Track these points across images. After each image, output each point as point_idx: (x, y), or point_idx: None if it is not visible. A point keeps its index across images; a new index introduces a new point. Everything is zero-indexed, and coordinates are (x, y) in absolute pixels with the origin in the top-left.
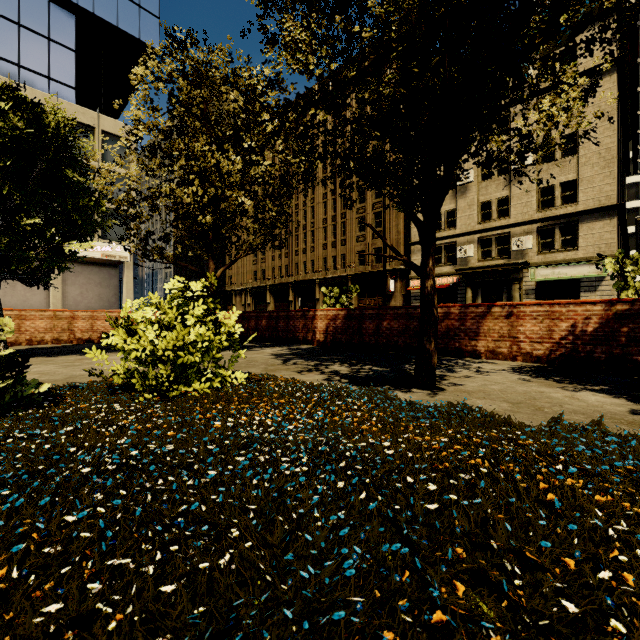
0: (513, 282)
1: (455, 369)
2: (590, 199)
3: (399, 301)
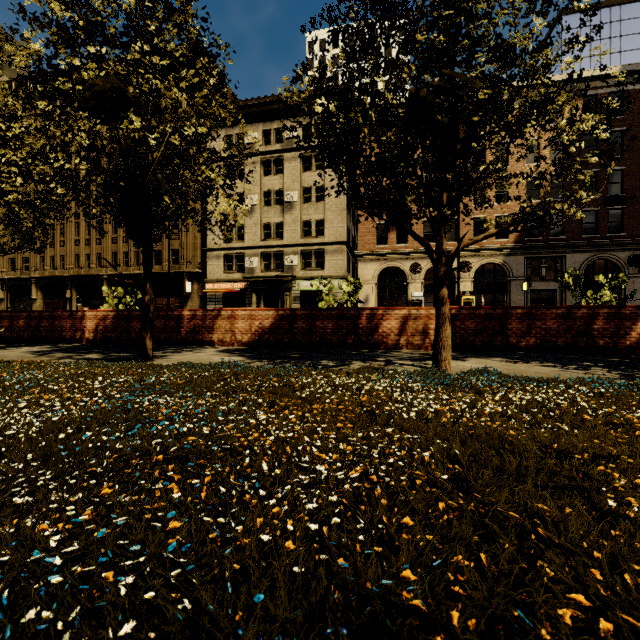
0: (285, 290)
1: (184, 352)
2: (331, 235)
3: (196, 302)
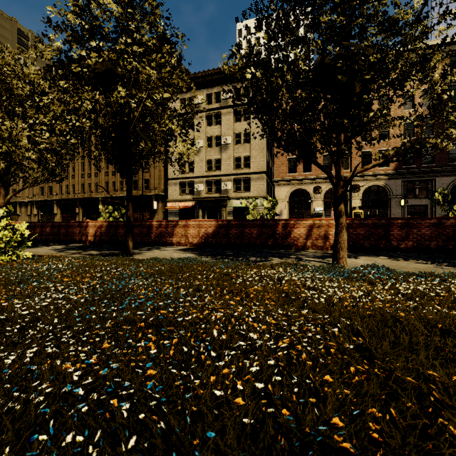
0: (222, 207)
1: (153, 250)
2: (255, 167)
3: (161, 215)
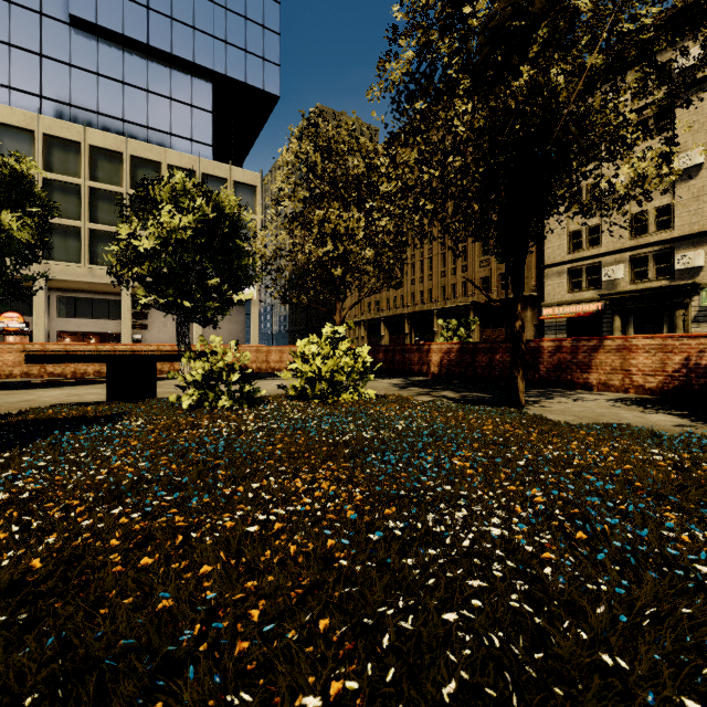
0: (676, 308)
1: (555, 397)
2: None
3: (530, 332)
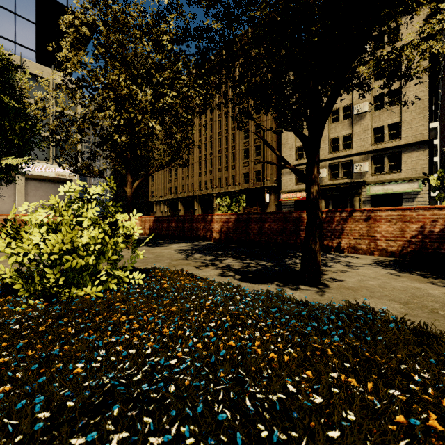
0: (354, 195)
1: (328, 263)
2: (409, 136)
3: (273, 209)
